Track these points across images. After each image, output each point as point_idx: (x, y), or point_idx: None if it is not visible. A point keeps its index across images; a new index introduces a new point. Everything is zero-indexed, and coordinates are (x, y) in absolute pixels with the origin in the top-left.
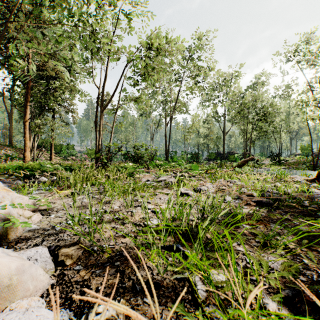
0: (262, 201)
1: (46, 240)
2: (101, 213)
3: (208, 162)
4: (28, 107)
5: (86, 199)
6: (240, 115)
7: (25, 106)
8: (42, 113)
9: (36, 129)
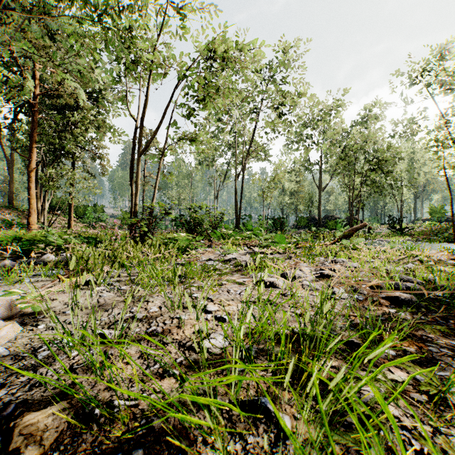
0: (400, 298)
1: (8, 386)
2: (127, 320)
3: (297, 231)
4: (34, 151)
5: (107, 292)
6: (344, 163)
7: (30, 149)
8: (56, 160)
9: (48, 183)
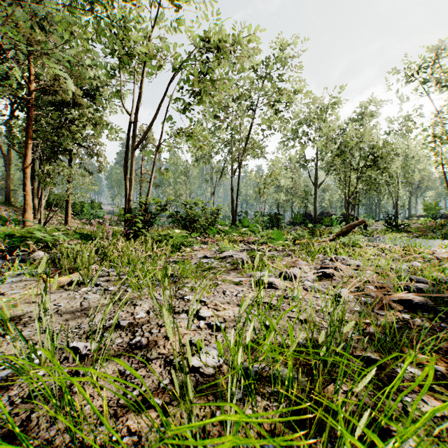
0: (413, 302)
1: None
2: (109, 328)
3: (293, 228)
4: (30, 147)
5: (93, 293)
6: (340, 160)
7: (25, 145)
8: (52, 156)
9: (45, 179)
